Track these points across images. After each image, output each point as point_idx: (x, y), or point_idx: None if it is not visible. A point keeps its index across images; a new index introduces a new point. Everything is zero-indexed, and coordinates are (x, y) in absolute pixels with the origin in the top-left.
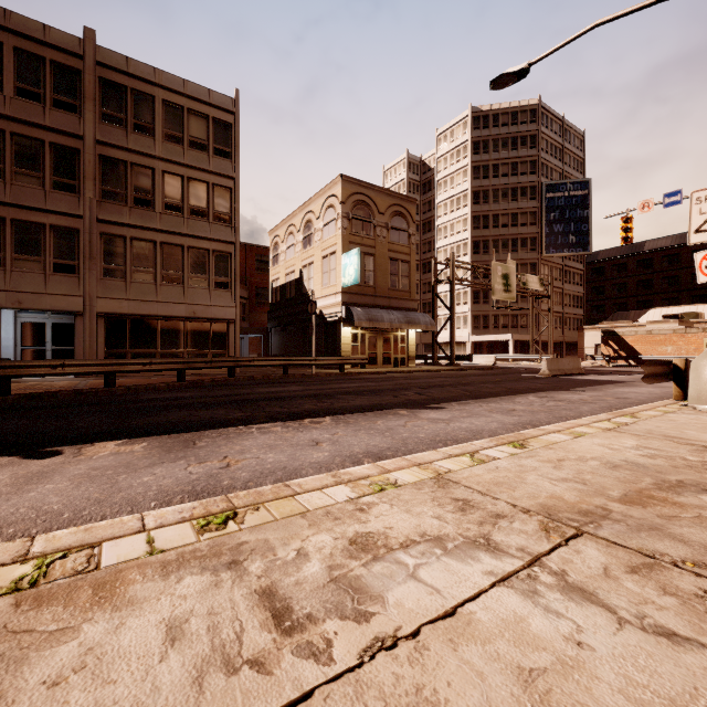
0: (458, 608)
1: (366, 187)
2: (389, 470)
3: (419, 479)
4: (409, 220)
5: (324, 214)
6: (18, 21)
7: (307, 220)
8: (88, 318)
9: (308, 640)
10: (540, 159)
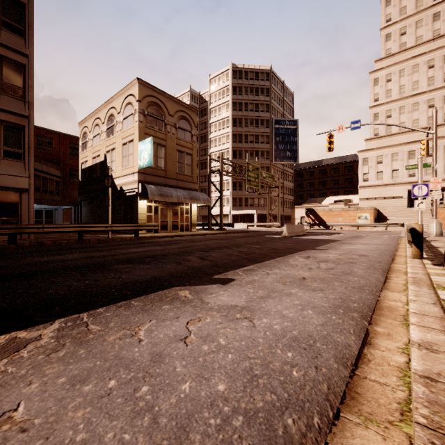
0: None
1: (158, 92)
2: None
3: None
4: (192, 124)
5: (124, 110)
6: None
7: (110, 114)
8: None
9: None
10: (271, 104)
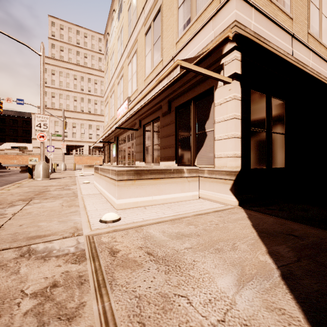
0: (22, 209)
1: None
2: None
3: None
4: None
5: None
6: None
7: None
8: None
9: None
10: None
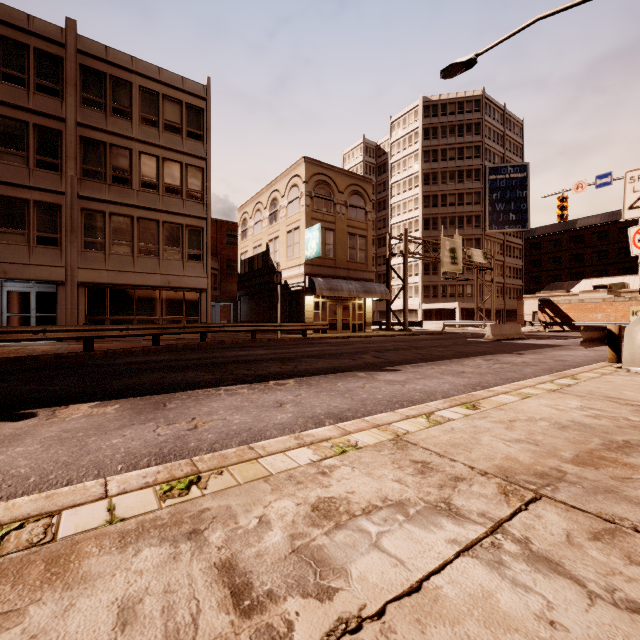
0: (424, 582)
1: (327, 168)
2: (350, 431)
3: (378, 441)
4: (366, 198)
5: (288, 193)
6: (3, 11)
7: (273, 198)
8: (70, 287)
9: (268, 622)
10: (484, 145)
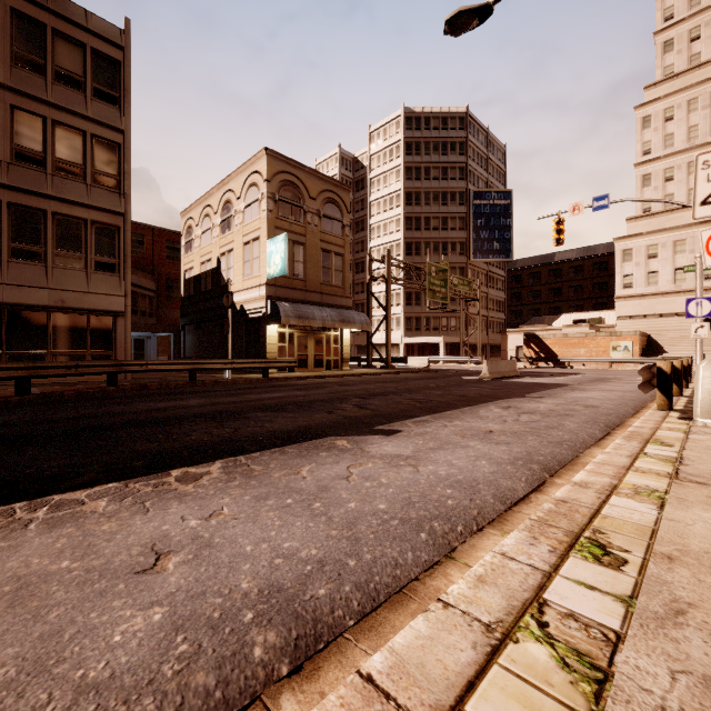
0: None
1: (295, 166)
2: None
3: None
4: (343, 209)
5: (245, 194)
6: None
7: (226, 200)
8: None
9: None
10: (468, 166)
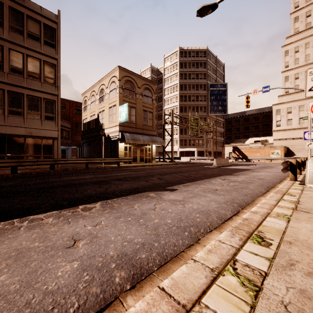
0: None
1: (131, 73)
2: None
3: None
4: (152, 92)
5: (110, 86)
6: None
7: (101, 88)
8: None
9: None
10: (207, 73)
